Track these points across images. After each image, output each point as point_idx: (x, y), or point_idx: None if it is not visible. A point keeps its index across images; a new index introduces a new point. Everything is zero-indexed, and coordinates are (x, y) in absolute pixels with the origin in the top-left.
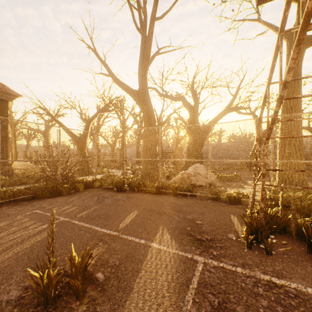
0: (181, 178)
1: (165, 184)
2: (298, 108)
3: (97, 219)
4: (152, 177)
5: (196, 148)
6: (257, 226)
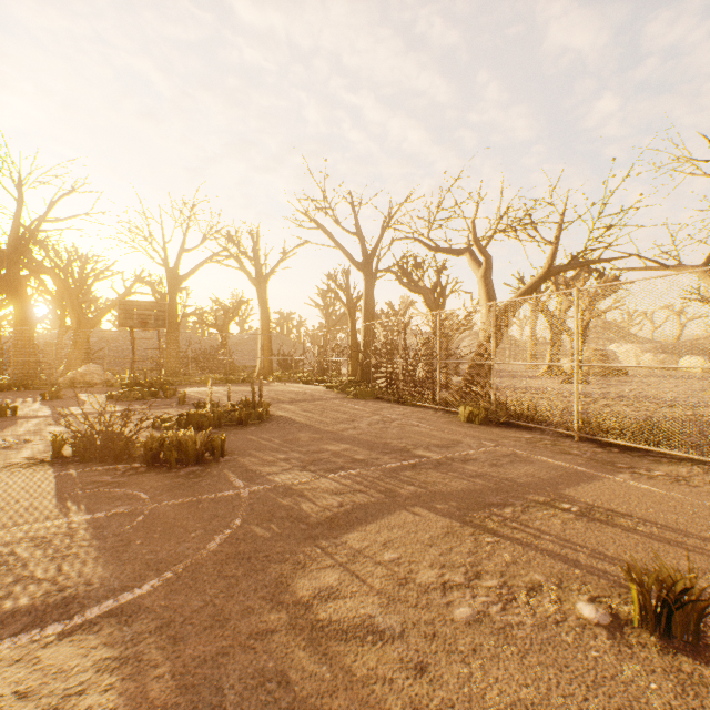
0: (79, 374)
1: (62, 380)
2: (177, 323)
3: (24, 397)
4: (33, 379)
5: (94, 349)
6: (130, 384)
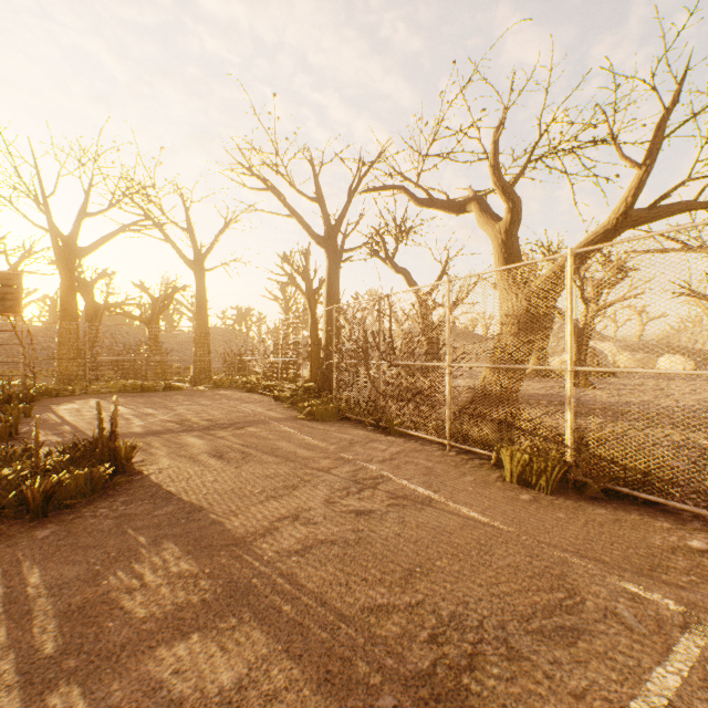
0: None
1: None
2: (74, 310)
3: None
4: None
5: None
6: None
